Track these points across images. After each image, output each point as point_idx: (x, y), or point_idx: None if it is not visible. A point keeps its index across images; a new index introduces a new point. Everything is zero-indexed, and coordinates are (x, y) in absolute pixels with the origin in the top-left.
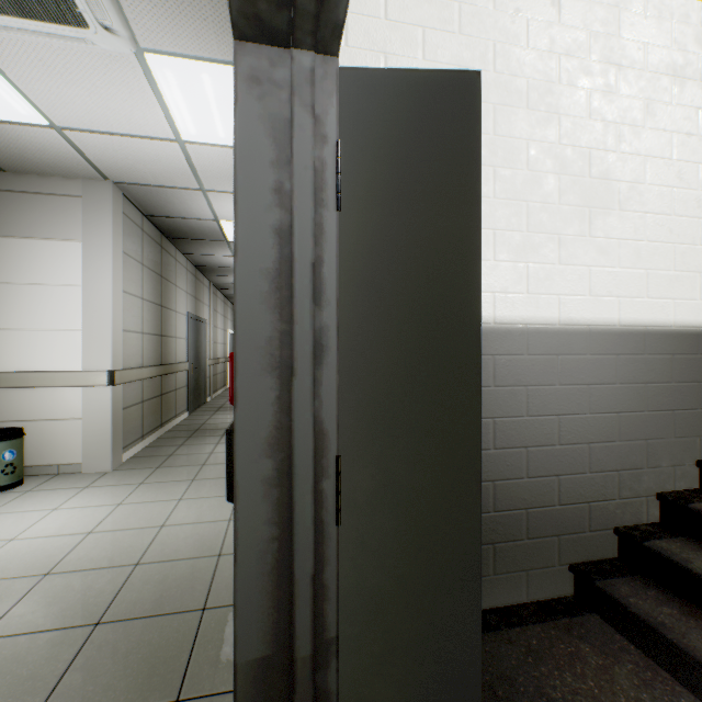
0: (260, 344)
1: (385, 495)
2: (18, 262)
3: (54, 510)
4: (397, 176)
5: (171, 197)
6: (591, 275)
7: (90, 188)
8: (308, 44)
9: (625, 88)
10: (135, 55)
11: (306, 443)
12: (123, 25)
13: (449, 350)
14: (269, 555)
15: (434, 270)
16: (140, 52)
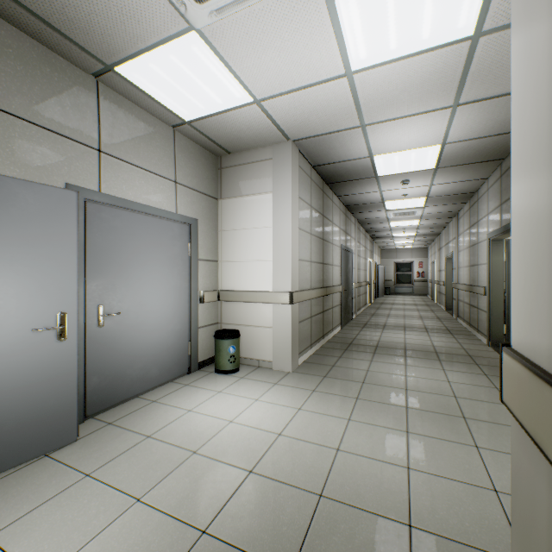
0: None
1: None
2: (237, 214)
3: (255, 400)
4: None
5: (334, 143)
6: None
7: (277, 150)
8: None
9: None
10: None
11: None
12: None
13: None
14: None
15: None
16: None
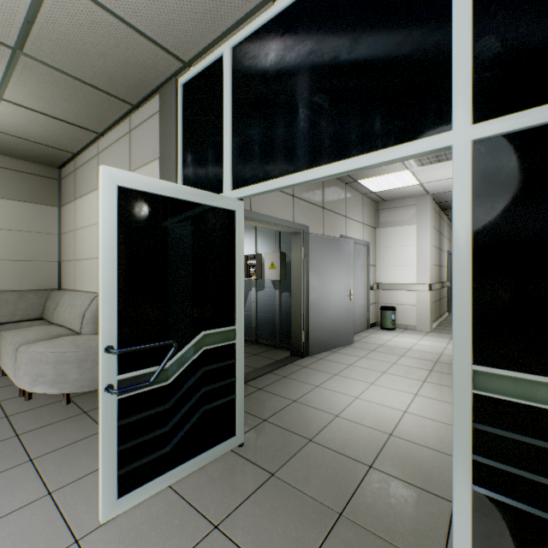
0: None
1: None
2: (389, 238)
3: (420, 339)
4: None
5: None
6: None
7: (419, 200)
8: None
9: None
10: None
11: None
12: None
13: None
14: None
15: None
16: None
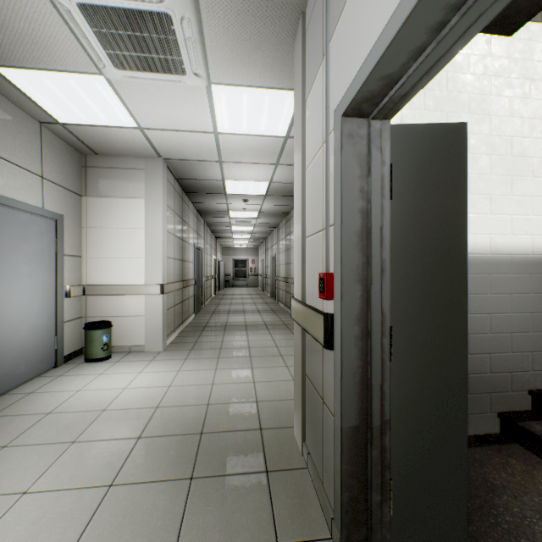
0: (353, 268)
1: (414, 347)
2: (105, 213)
3: (140, 373)
4: (420, 180)
5: (197, 167)
6: (512, 221)
7: (149, 163)
8: (380, 118)
9: (536, 94)
10: (205, 86)
11: (377, 318)
12: (205, 72)
13: (449, 271)
14: (357, 375)
15: (441, 229)
16: (209, 84)
